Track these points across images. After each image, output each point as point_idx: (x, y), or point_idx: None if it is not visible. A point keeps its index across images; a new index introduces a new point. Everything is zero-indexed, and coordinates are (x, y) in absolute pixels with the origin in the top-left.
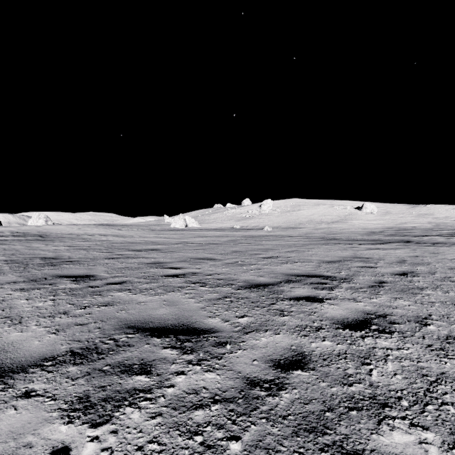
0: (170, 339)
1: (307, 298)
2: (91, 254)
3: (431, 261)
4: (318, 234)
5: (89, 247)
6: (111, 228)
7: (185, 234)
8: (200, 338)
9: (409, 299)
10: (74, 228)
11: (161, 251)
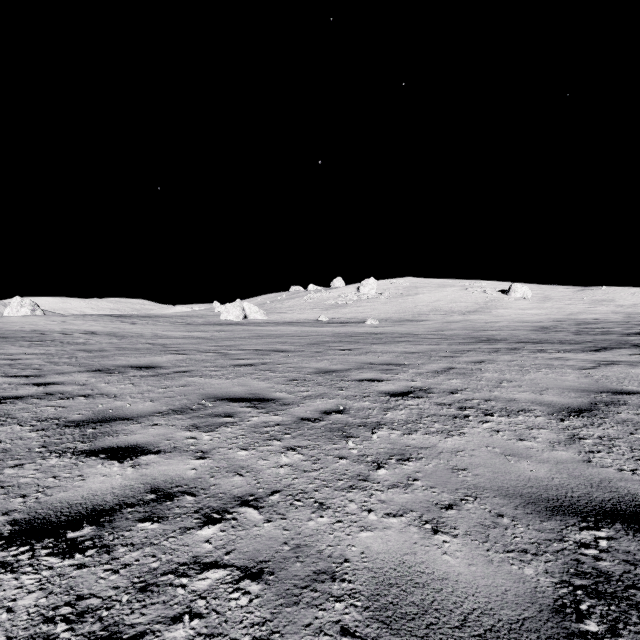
0: None
1: None
2: None
3: None
4: (458, 330)
5: (11, 362)
6: (121, 321)
7: (238, 330)
8: None
9: None
10: (55, 321)
11: (157, 371)
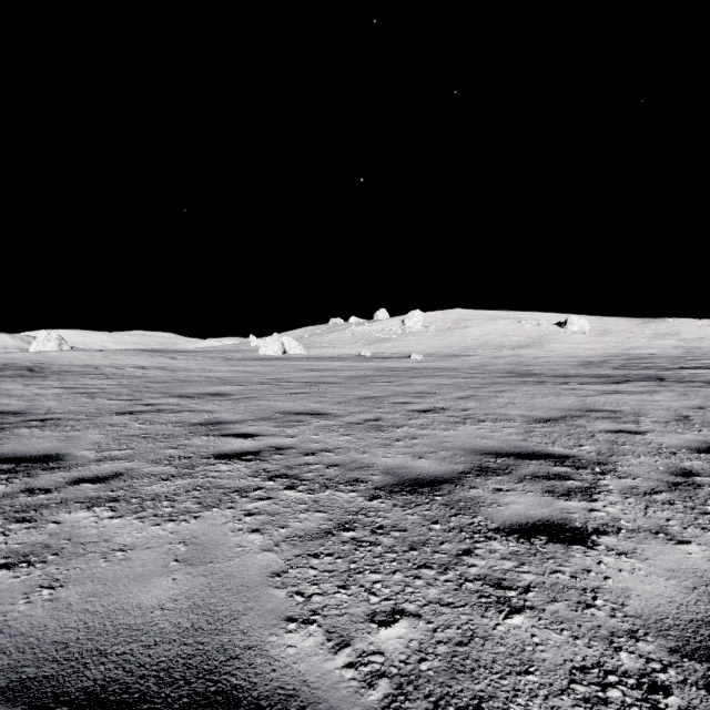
0: None
1: (546, 527)
2: (96, 403)
3: None
4: (501, 365)
5: (102, 390)
6: (160, 356)
7: (281, 365)
8: None
9: None
10: (97, 356)
11: (228, 397)
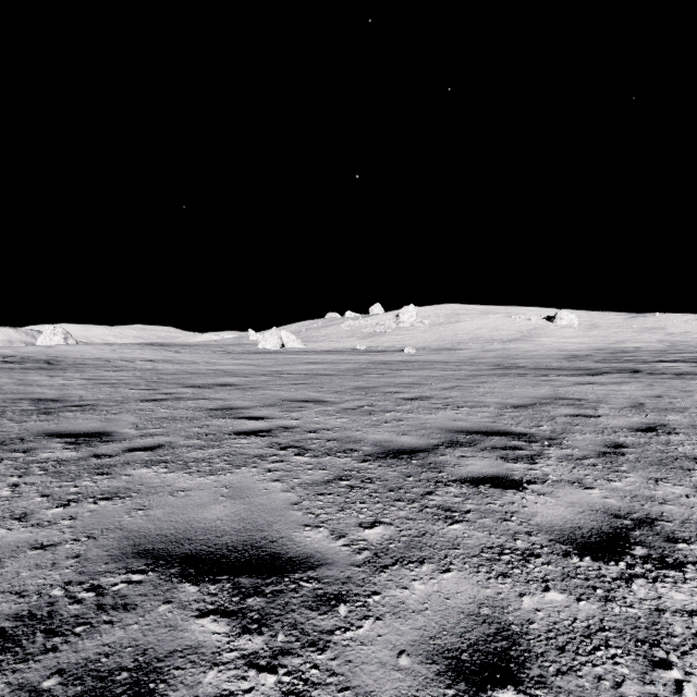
0: (220, 587)
1: (492, 479)
2: (119, 392)
3: (686, 404)
4: (490, 359)
5: (121, 381)
6: (165, 350)
7: (280, 359)
8: (282, 582)
9: (681, 482)
10: (105, 350)
11: (236, 387)
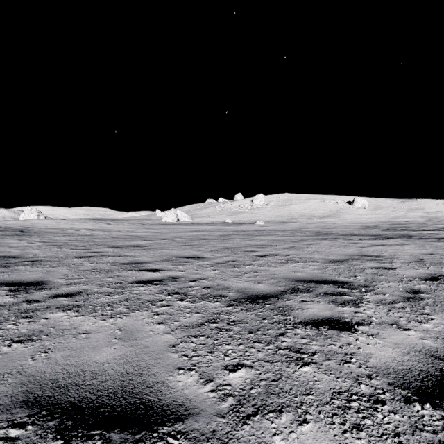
0: None
1: (328, 321)
2: (63, 251)
3: None
4: (312, 228)
5: (66, 243)
6: (101, 222)
7: (176, 228)
8: (151, 439)
9: None
10: (61, 222)
11: (144, 247)
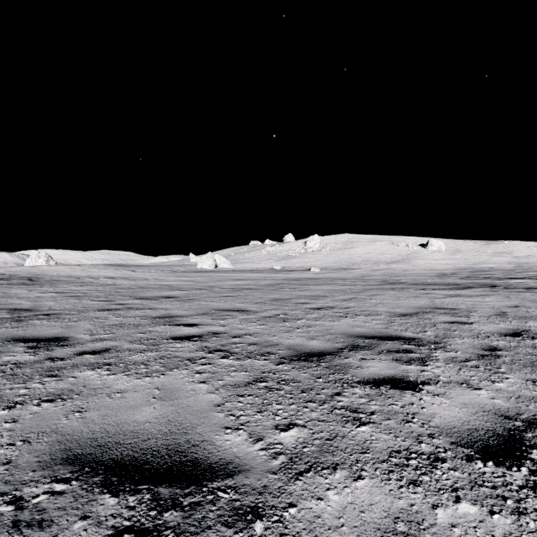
0: (139, 499)
1: (391, 381)
2: (82, 303)
3: None
4: (378, 276)
5: (85, 294)
6: (124, 269)
7: (214, 276)
8: (201, 493)
9: None
10: (77, 269)
11: (177, 299)
